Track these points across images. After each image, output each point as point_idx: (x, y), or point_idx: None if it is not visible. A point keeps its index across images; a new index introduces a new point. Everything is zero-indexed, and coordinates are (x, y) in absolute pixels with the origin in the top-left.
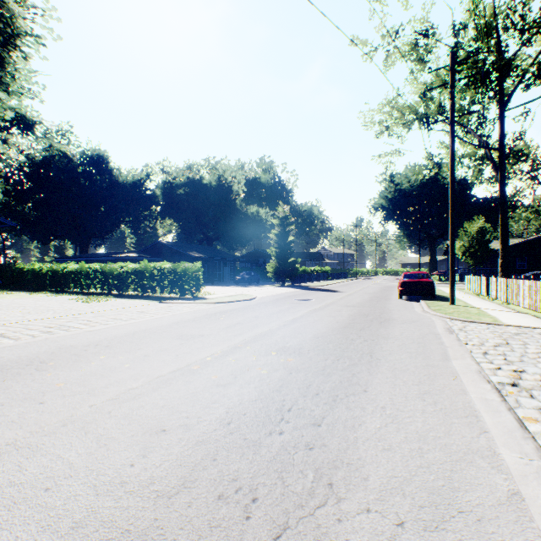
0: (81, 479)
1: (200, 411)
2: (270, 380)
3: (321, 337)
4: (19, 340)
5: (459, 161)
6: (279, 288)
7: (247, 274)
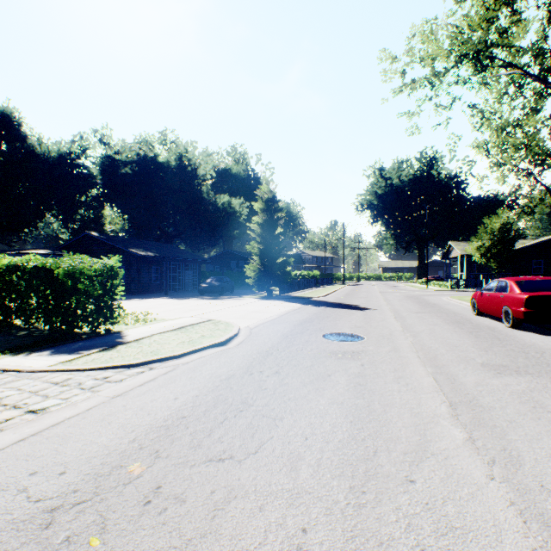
0: None
1: None
2: None
3: None
4: None
5: (503, 130)
6: (268, 302)
7: (217, 280)
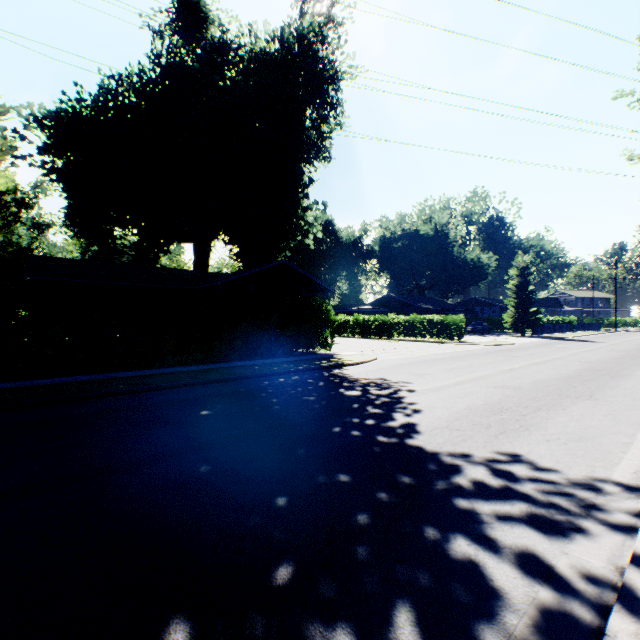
0: (548, 371)
1: (564, 368)
2: (584, 366)
3: (600, 360)
4: (426, 353)
5: None
6: (523, 338)
7: (478, 324)
